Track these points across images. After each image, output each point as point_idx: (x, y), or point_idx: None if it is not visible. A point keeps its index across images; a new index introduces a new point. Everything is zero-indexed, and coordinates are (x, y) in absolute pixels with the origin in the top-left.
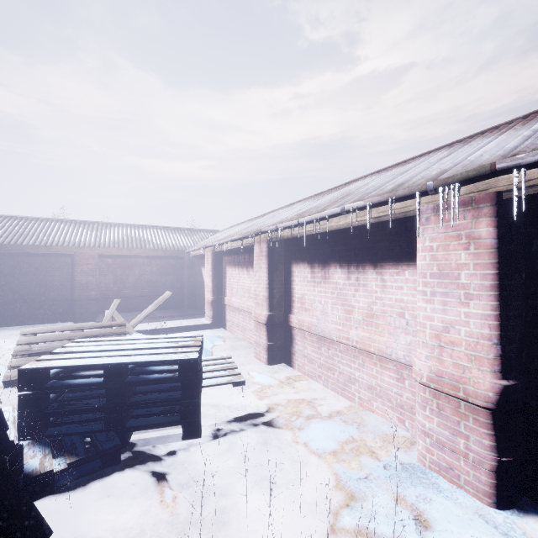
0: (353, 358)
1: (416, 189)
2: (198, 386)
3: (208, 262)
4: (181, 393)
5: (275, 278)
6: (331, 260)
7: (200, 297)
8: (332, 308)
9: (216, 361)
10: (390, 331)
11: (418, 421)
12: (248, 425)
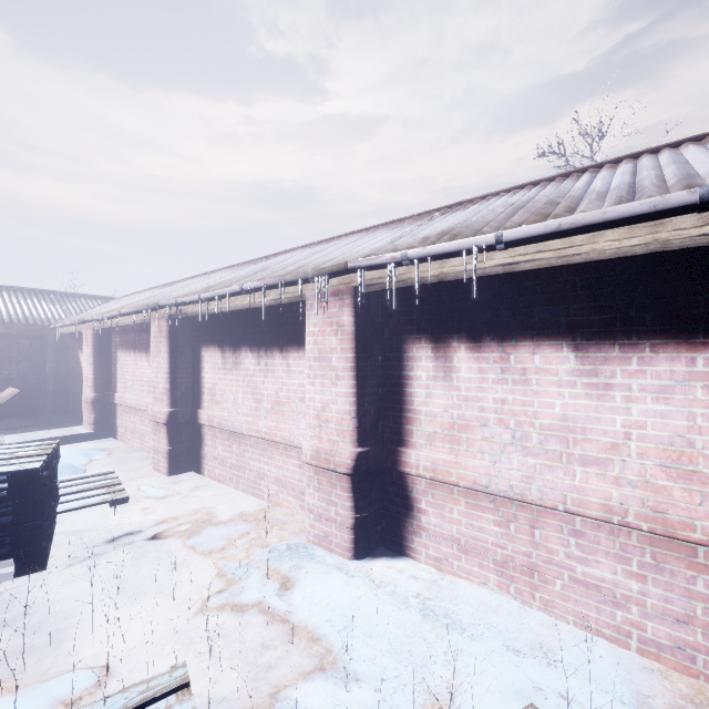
0: (263, 451)
1: (300, 276)
2: (42, 503)
3: (88, 344)
4: (12, 517)
5: (179, 365)
6: (242, 343)
7: (77, 395)
8: (243, 398)
9: (88, 478)
10: (294, 417)
11: (305, 500)
12: (121, 544)
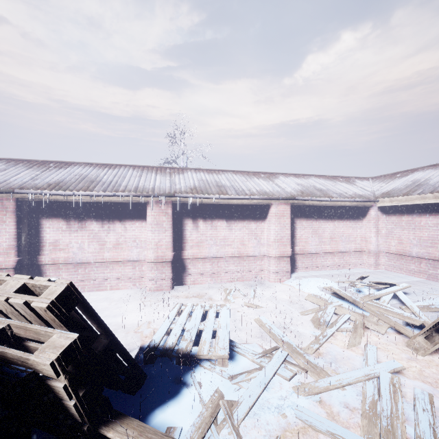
0: (106, 268)
1: (151, 195)
2: None
3: None
4: None
5: (23, 230)
6: (88, 217)
7: None
8: (89, 245)
9: None
10: (129, 249)
11: (149, 276)
12: None
